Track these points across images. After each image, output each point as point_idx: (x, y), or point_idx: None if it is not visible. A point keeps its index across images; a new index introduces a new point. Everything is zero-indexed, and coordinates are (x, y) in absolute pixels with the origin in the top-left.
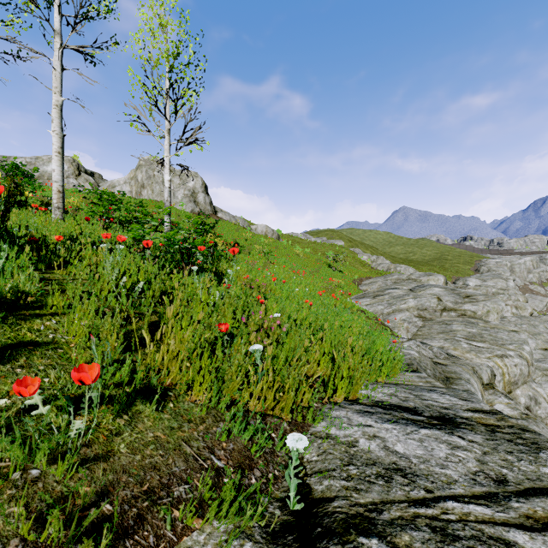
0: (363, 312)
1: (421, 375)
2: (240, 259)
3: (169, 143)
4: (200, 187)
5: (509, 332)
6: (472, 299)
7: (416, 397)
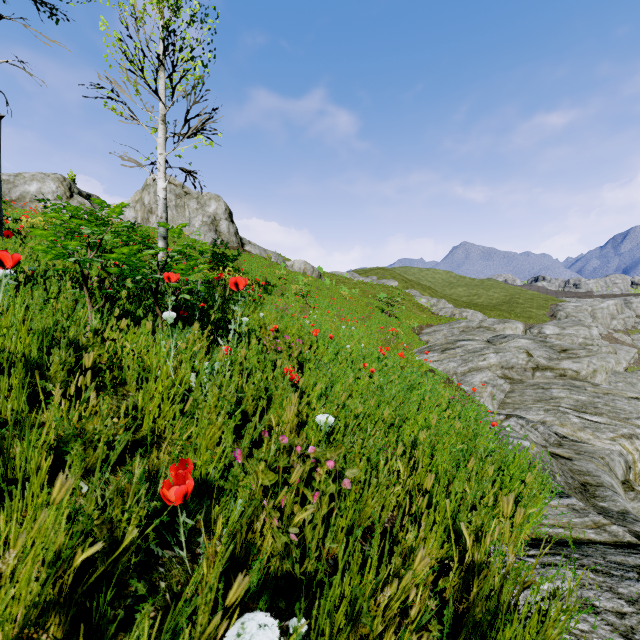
0: (432, 371)
1: (573, 503)
2: (269, 301)
3: (165, 135)
4: (223, 214)
5: (629, 400)
6: (570, 354)
7: (639, 612)
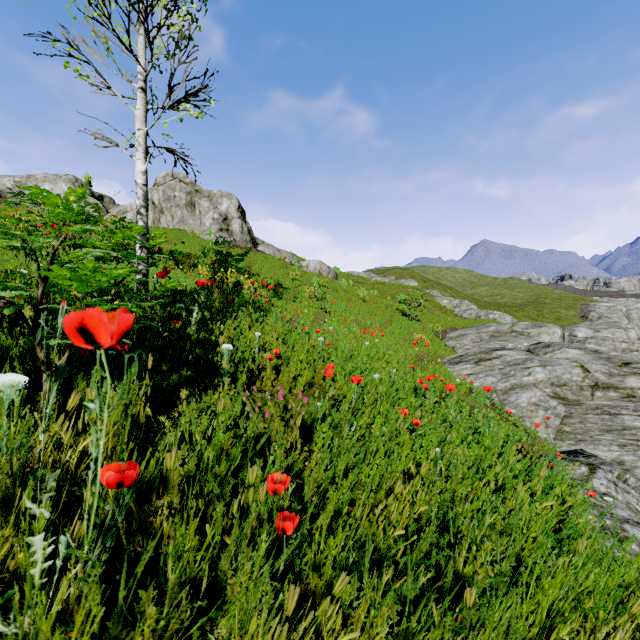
0: (470, 390)
1: None
2: (278, 307)
3: (145, 106)
4: (235, 212)
5: None
6: (634, 368)
7: None
